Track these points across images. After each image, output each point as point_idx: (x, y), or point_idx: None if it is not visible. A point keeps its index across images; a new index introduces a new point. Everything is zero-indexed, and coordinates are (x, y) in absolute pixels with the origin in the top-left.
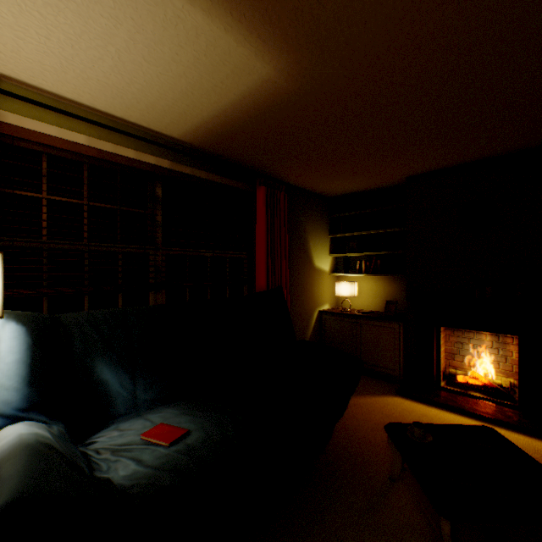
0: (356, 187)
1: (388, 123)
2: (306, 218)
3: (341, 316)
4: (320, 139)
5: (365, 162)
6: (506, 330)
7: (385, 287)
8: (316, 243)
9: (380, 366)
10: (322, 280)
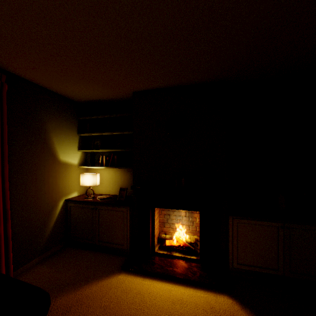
0: (97, 95)
1: (88, 3)
2: (48, 116)
3: (84, 203)
4: (6, 2)
5: (90, 65)
6: (193, 209)
7: (122, 176)
8: (62, 140)
9: (114, 242)
10: (69, 172)
